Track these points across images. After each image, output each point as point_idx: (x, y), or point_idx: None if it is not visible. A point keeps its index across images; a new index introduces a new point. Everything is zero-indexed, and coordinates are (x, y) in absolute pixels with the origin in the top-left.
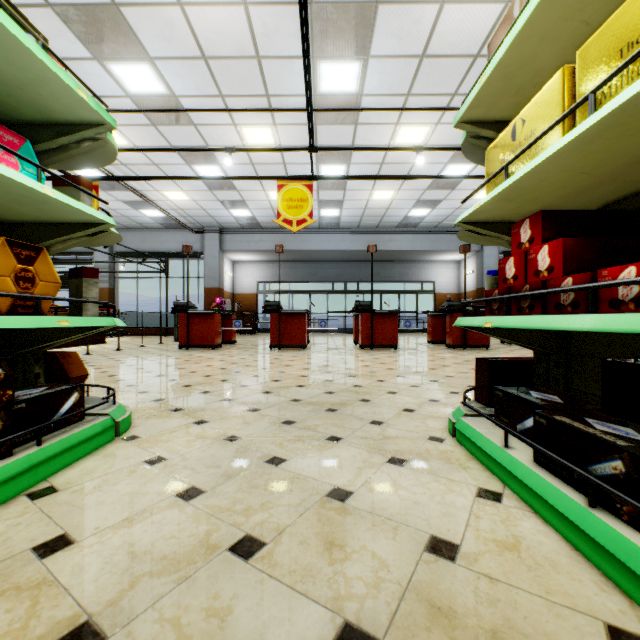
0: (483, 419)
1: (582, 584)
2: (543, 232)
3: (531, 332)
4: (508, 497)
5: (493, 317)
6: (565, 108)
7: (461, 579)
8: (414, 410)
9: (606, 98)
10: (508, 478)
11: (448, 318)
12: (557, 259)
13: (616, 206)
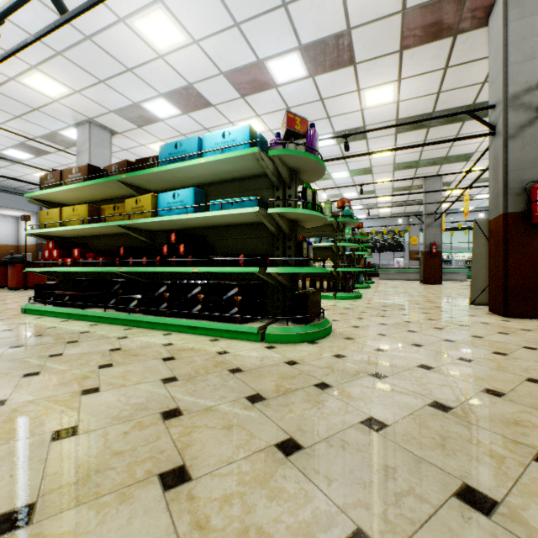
0: (38, 304)
1: (59, 320)
2: (56, 246)
3: (57, 273)
4: (45, 317)
5: (41, 268)
6: (61, 218)
7: (31, 324)
8: (0, 312)
9: (67, 223)
10: (46, 313)
11: (11, 267)
12: (58, 254)
13: (80, 238)
